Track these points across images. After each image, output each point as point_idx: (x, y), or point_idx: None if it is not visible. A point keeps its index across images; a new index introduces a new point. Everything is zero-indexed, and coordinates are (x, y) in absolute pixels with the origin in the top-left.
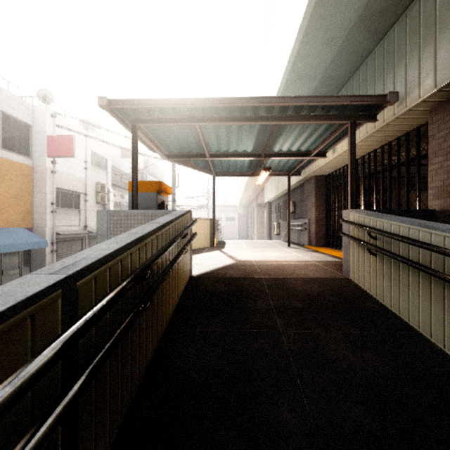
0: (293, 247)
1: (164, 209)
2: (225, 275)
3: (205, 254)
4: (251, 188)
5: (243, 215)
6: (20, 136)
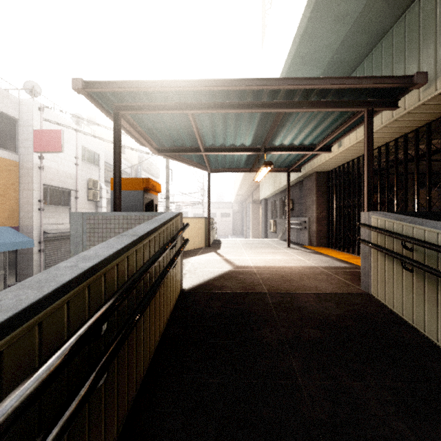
0: (293, 247)
1: (152, 209)
2: (222, 289)
3: (200, 257)
4: (246, 184)
5: (238, 211)
6: (4, 130)
